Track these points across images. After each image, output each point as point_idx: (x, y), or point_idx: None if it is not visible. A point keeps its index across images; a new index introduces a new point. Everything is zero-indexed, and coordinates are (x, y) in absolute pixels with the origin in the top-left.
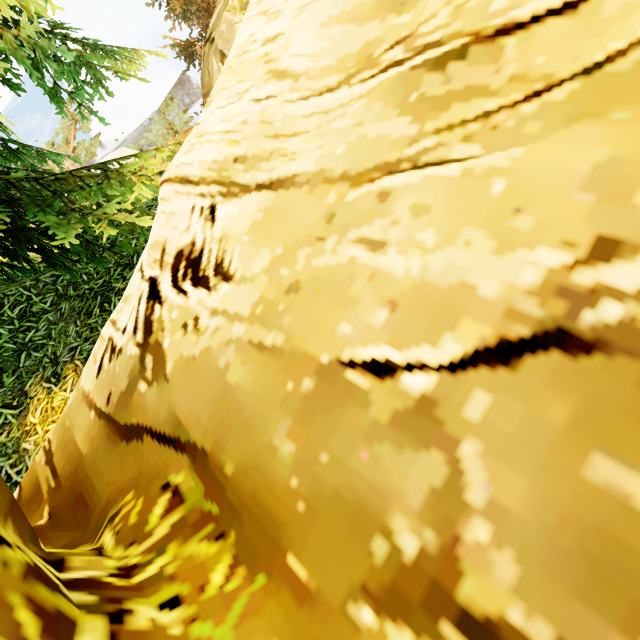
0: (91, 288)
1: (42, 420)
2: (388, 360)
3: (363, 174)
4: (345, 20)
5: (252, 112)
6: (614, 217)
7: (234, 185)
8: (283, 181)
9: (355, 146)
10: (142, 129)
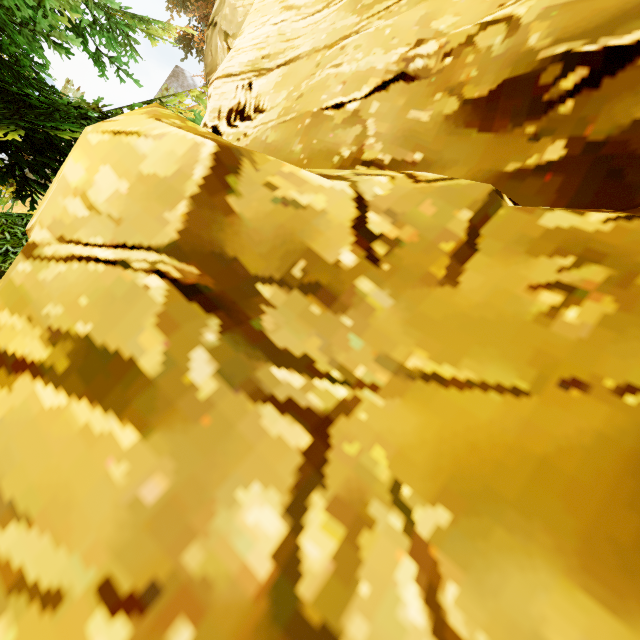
0: None
1: None
2: (341, 102)
3: (334, 43)
4: None
5: (272, 31)
6: (423, 32)
7: (263, 70)
8: (293, 59)
9: (331, 33)
10: None
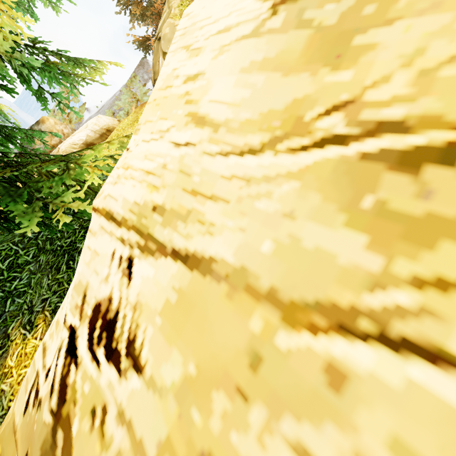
0: (61, 246)
1: (17, 364)
2: None
3: (299, 308)
4: (268, 67)
5: (171, 156)
6: None
7: (151, 239)
8: (199, 260)
9: (285, 250)
10: (115, 98)
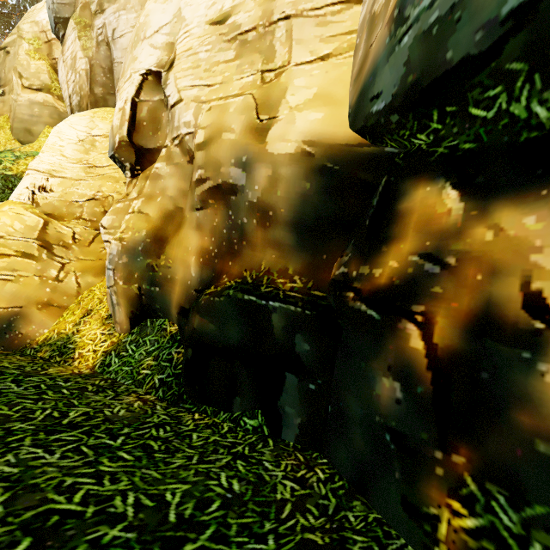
0: None
1: None
2: (78, 201)
3: (78, 180)
4: (78, 151)
5: (57, 161)
6: (100, 189)
7: (53, 175)
8: (65, 177)
9: (77, 175)
10: None
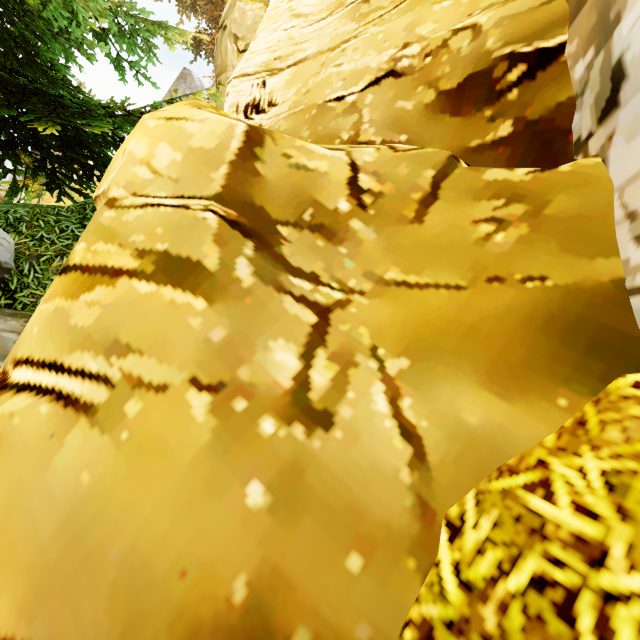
0: None
1: None
2: (342, 95)
3: (336, 46)
4: None
5: (283, 36)
6: (409, 37)
7: (275, 70)
8: (301, 60)
9: (333, 38)
10: None
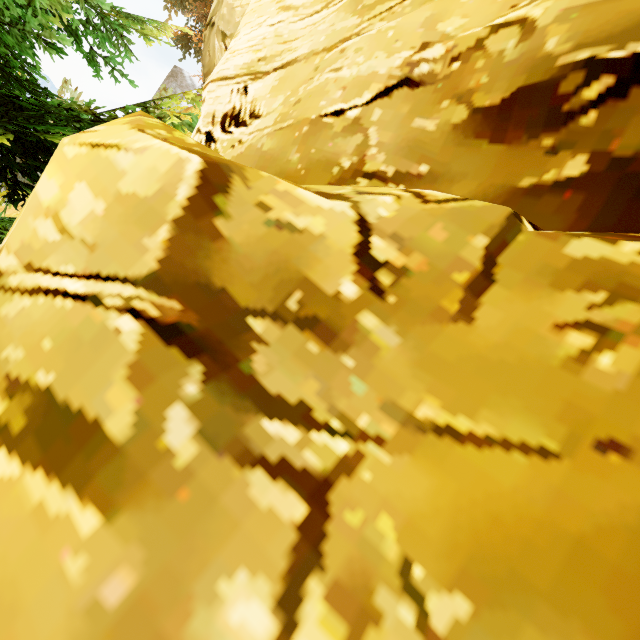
0: None
1: None
2: (341, 109)
3: (333, 46)
4: None
5: (269, 32)
6: (429, 35)
7: (259, 73)
8: (290, 62)
9: (330, 35)
10: None
